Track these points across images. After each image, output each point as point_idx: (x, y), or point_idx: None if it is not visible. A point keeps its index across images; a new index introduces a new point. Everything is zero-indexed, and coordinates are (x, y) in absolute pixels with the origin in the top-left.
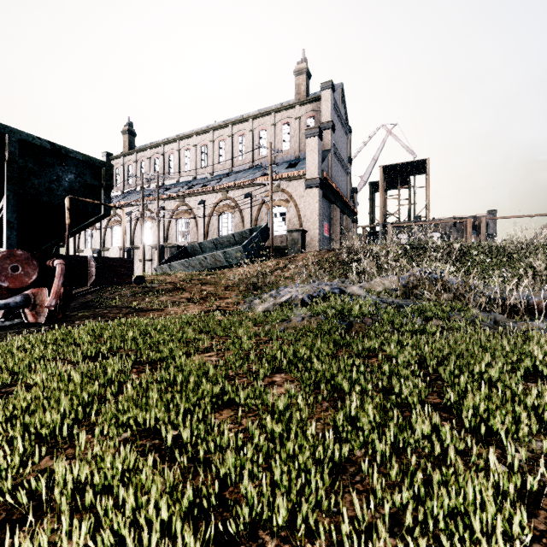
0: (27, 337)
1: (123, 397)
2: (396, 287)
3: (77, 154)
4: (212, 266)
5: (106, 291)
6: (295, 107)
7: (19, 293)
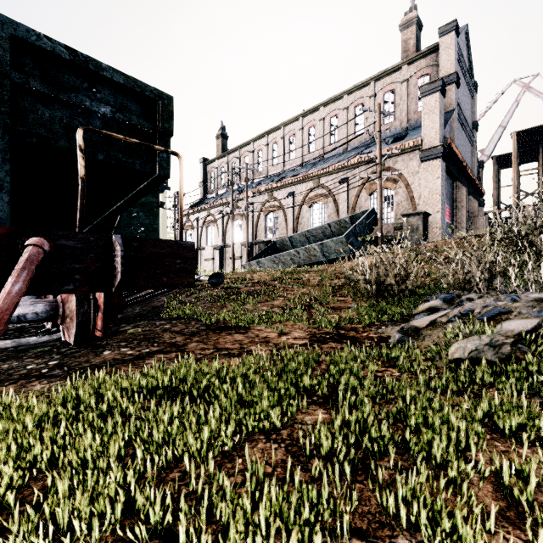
0: None
1: None
2: None
3: (114, 73)
4: (305, 262)
5: (183, 292)
6: (401, 68)
7: None
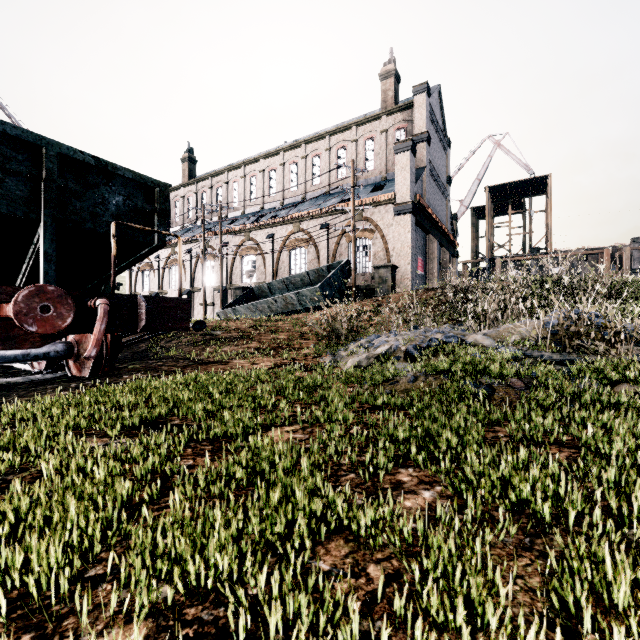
0: (61, 396)
1: (167, 513)
2: (540, 336)
3: (126, 171)
4: (283, 310)
5: (162, 338)
6: (381, 118)
7: (54, 340)
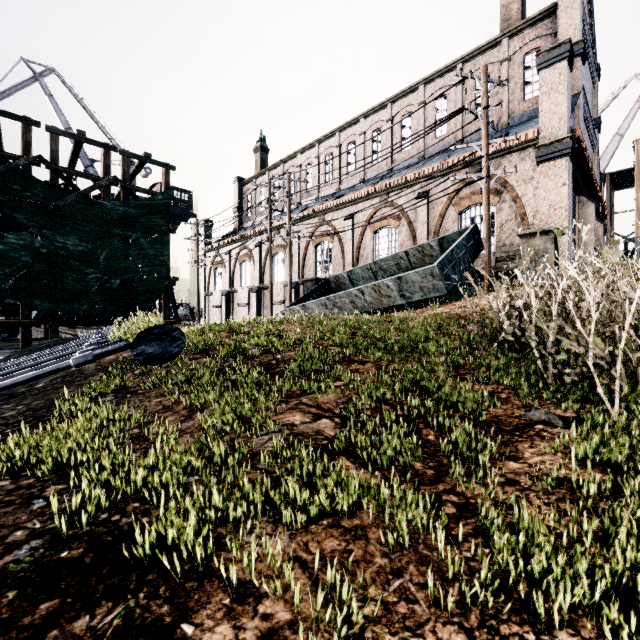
0: None
1: None
2: None
3: None
4: (373, 306)
5: None
6: (500, 43)
7: None
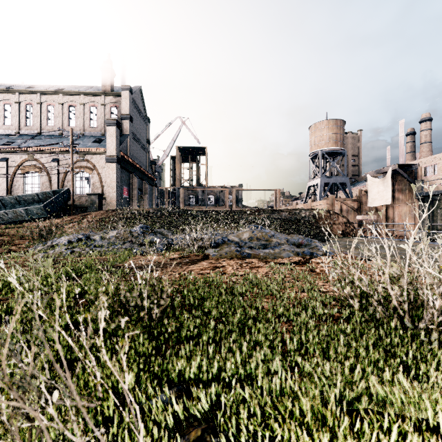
0: None
1: None
2: (114, 235)
3: None
4: (13, 220)
5: None
6: (101, 95)
7: None
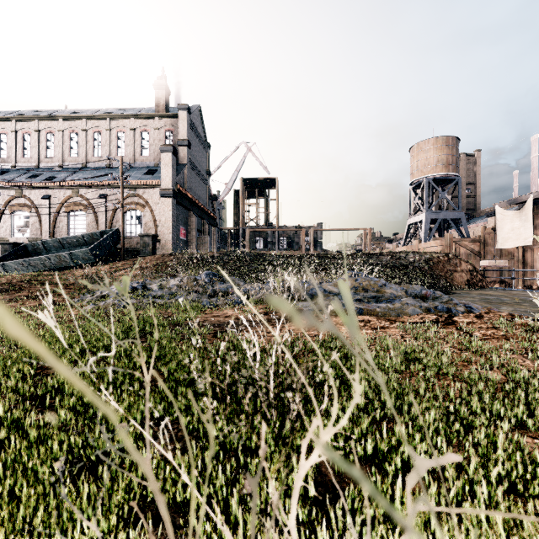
0: None
1: None
2: (176, 284)
3: None
4: (57, 266)
5: None
6: (154, 118)
7: None
